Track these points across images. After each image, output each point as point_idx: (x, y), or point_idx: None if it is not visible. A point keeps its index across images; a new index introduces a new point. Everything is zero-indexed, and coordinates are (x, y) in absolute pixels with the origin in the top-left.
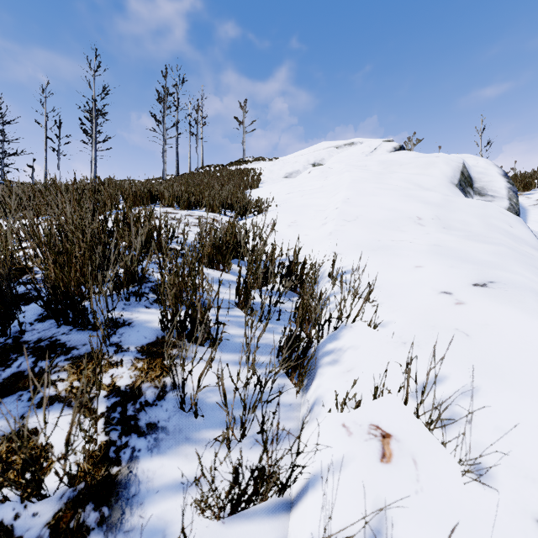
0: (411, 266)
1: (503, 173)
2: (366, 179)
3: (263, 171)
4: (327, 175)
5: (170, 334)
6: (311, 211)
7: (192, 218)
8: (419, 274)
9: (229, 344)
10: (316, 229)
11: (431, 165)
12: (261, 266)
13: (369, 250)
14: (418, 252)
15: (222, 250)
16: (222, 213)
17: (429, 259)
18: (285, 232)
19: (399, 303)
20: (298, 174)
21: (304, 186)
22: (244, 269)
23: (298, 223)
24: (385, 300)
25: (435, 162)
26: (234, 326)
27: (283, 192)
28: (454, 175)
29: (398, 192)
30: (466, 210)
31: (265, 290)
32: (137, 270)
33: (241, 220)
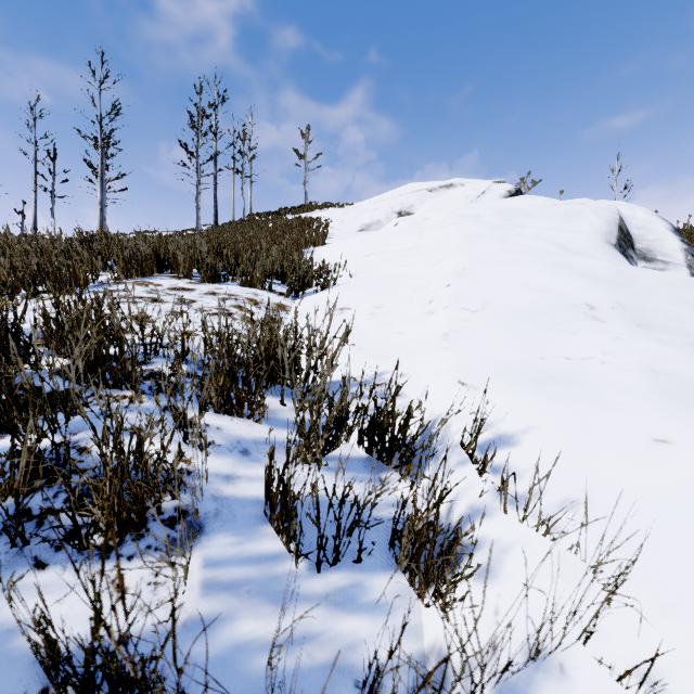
0: (642, 436)
1: (672, 228)
2: (484, 236)
3: (331, 222)
4: (422, 228)
5: (58, 691)
6: (405, 287)
7: (215, 300)
8: (673, 466)
9: (230, 689)
10: (416, 322)
11: (575, 216)
12: (320, 426)
13: (532, 384)
14: (637, 395)
15: (247, 381)
16: (266, 288)
17: (676, 419)
18: (365, 326)
19: (669, 577)
20: (379, 226)
21: (390, 244)
22: (292, 407)
23: (385, 308)
24: (623, 555)
25: (580, 212)
26: (255, 601)
27: (360, 252)
28: (609, 231)
29: (540, 258)
30: (663, 292)
31: (330, 457)
32: (40, 451)
33: (296, 299)
